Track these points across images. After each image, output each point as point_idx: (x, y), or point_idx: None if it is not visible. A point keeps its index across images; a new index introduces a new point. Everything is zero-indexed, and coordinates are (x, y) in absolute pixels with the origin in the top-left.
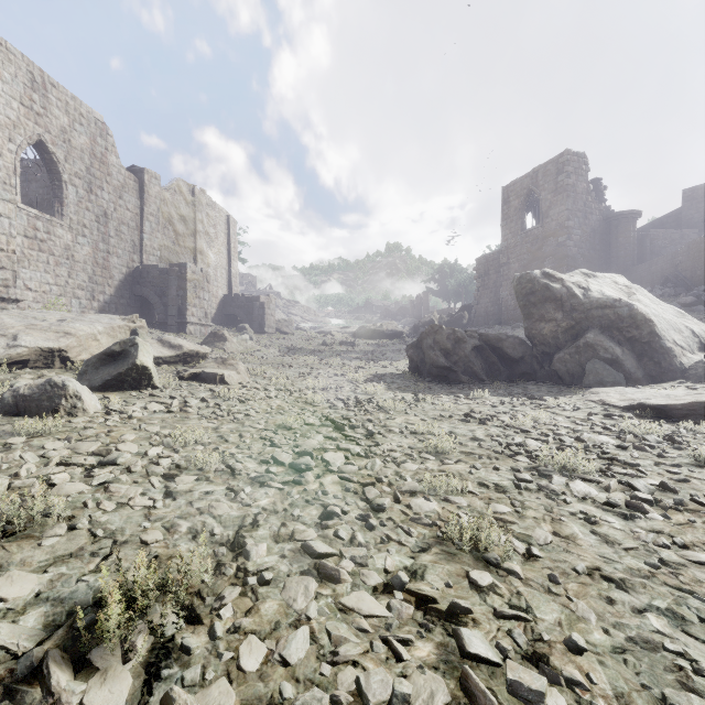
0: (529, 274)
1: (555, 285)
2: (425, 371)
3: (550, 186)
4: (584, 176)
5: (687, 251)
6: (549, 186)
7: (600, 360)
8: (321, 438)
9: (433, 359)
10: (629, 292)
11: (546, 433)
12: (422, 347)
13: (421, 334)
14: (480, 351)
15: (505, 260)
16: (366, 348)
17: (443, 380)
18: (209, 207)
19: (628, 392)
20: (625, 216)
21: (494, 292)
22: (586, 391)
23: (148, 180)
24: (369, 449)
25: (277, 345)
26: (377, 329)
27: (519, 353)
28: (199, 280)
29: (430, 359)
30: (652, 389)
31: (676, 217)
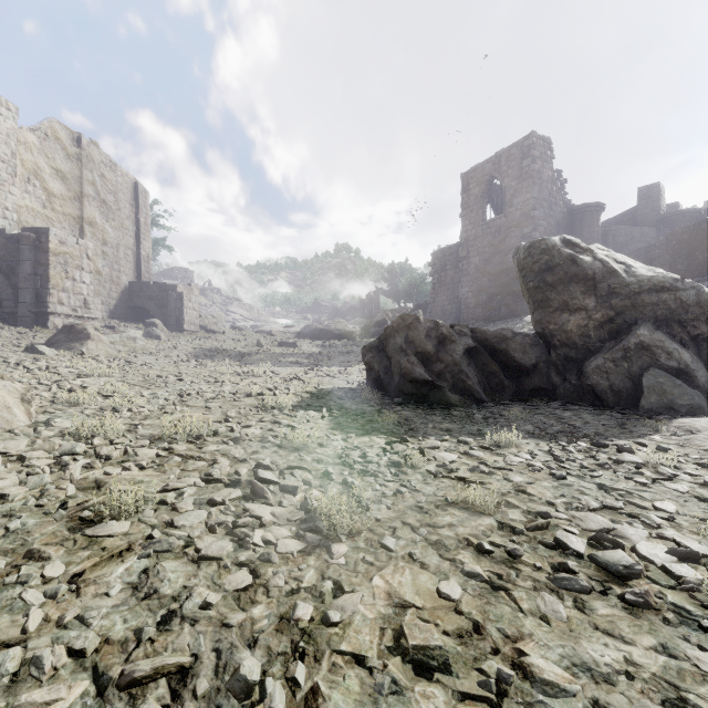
0: (544, 241)
1: (585, 257)
2: (392, 386)
3: (514, 172)
4: (549, 163)
5: (666, 244)
6: (513, 172)
7: (663, 370)
8: None
9: (406, 368)
10: None
11: None
12: (387, 349)
13: (385, 329)
14: (474, 356)
15: (464, 253)
16: (310, 350)
17: (420, 401)
18: (107, 168)
19: None
20: (589, 209)
21: (451, 289)
22: (670, 425)
23: None
24: None
25: (192, 346)
26: (324, 329)
27: (531, 358)
28: (73, 254)
29: (400, 368)
30: None
31: (632, 216)
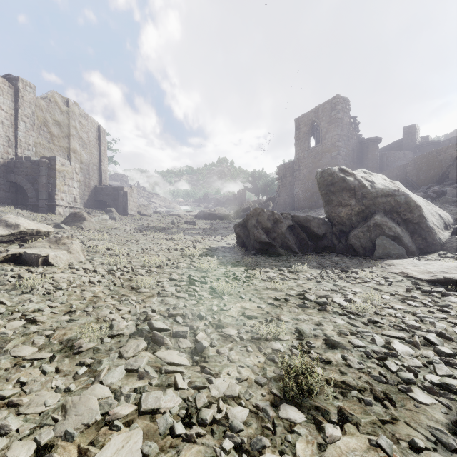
0: (329, 169)
1: (350, 178)
2: (250, 245)
3: (326, 118)
4: (347, 113)
5: (414, 163)
6: (326, 118)
7: (386, 237)
8: (118, 376)
9: (257, 236)
10: (395, 186)
11: (401, 326)
12: (247, 226)
13: (246, 215)
14: (293, 230)
15: (297, 167)
16: (203, 226)
17: (264, 253)
18: (82, 117)
19: (418, 264)
20: (372, 141)
21: (289, 189)
22: (382, 263)
23: (22, 87)
24: (194, 402)
25: (135, 223)
26: (211, 213)
27: (322, 230)
28: (68, 171)
29: (254, 236)
30: (436, 261)
31: (399, 144)
